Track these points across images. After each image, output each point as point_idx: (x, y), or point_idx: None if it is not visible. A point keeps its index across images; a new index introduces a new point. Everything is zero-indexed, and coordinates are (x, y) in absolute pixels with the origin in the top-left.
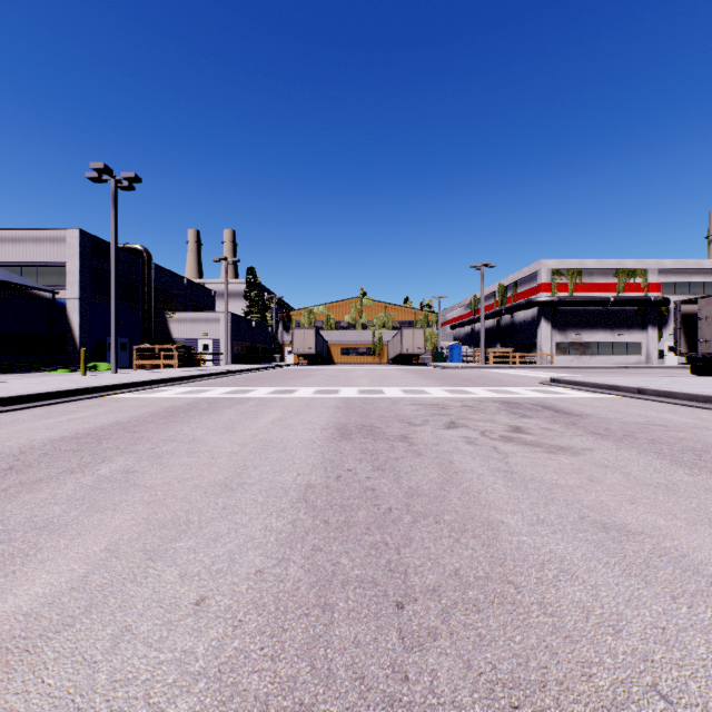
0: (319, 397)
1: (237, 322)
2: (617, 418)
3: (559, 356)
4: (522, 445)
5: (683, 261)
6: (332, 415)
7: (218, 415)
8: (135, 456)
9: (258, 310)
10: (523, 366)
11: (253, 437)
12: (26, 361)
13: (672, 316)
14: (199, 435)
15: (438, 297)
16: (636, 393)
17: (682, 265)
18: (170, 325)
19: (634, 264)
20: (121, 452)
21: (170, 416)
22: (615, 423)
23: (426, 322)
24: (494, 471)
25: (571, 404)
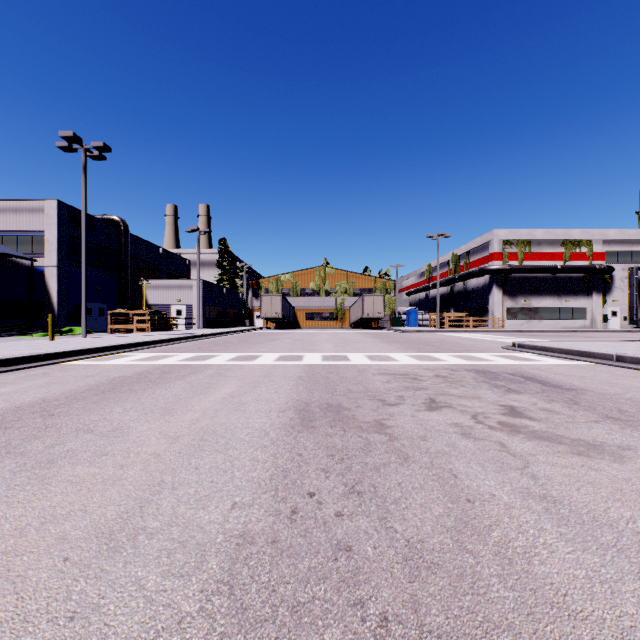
0: (282, 365)
1: (209, 288)
2: (620, 394)
3: (509, 320)
4: (535, 440)
5: (626, 232)
6: (292, 389)
7: (164, 389)
8: (16, 462)
9: (230, 278)
10: (477, 330)
11: (191, 425)
12: (4, 325)
13: (615, 283)
14: (126, 421)
15: (396, 266)
16: (613, 360)
17: (625, 235)
18: (146, 291)
19: (580, 234)
20: (5, 453)
21: (109, 391)
22: (623, 401)
23: (385, 288)
24: (525, 496)
25: (551, 373)
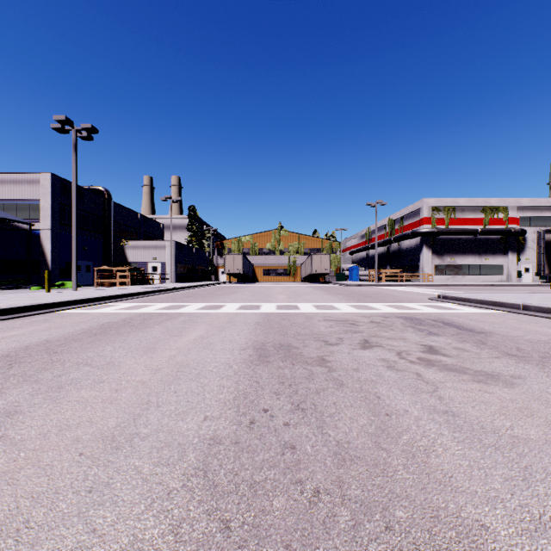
0: (242, 313)
1: (180, 248)
2: (520, 336)
3: (437, 276)
4: (445, 371)
5: (537, 200)
6: (251, 332)
7: (146, 332)
8: (33, 388)
9: (198, 240)
10: (409, 284)
11: (169, 360)
12: (6, 280)
13: (528, 244)
14: (117, 357)
15: (340, 229)
16: (520, 309)
17: (536, 203)
18: (126, 251)
19: (497, 202)
20: (23, 381)
21: (100, 333)
22: (522, 341)
23: (331, 248)
24: (431, 412)
25: (467, 320)
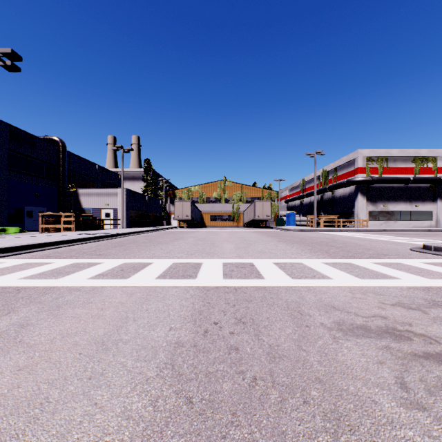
0: (162, 290)
1: (132, 195)
2: None
3: (371, 221)
4: None
5: None
6: None
7: None
8: None
9: (152, 189)
10: (350, 229)
11: None
12: None
13: None
14: None
15: (278, 180)
16: None
17: None
18: (80, 198)
19: (427, 153)
20: None
21: None
22: None
23: (270, 197)
24: None
25: None
